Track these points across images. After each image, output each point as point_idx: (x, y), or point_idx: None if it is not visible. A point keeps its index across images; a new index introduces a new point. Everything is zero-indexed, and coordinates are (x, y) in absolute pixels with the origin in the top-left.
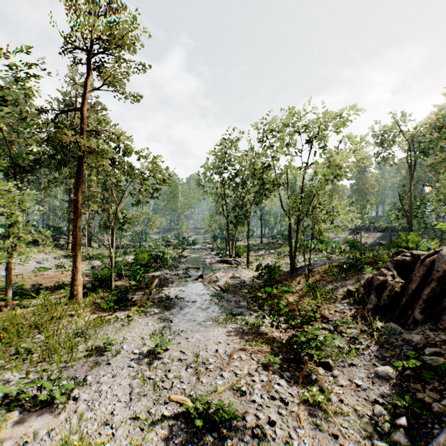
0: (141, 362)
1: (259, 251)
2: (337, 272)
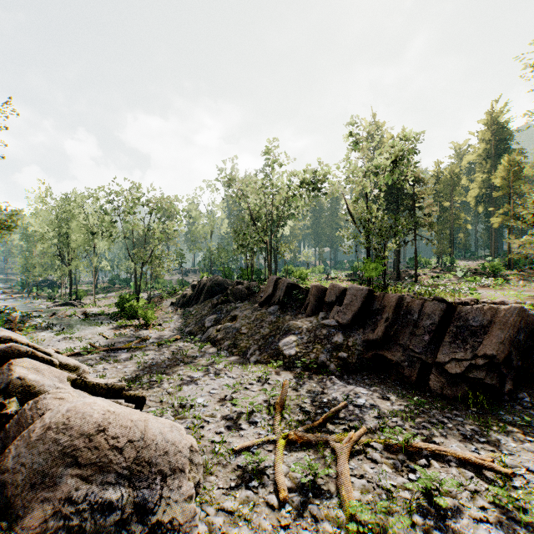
0: (65, 339)
1: (98, 295)
2: (168, 297)
